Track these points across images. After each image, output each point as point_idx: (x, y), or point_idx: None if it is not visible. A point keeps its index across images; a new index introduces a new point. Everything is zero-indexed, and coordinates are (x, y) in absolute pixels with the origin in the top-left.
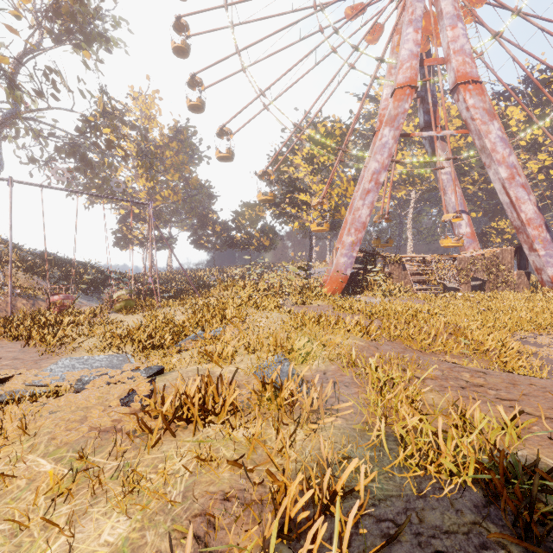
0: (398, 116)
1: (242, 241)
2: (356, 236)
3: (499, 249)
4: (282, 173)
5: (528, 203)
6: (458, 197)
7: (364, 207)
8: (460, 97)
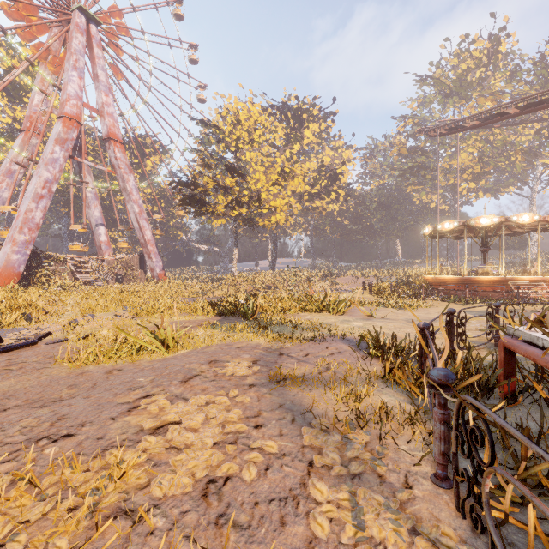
0: (68, 141)
1: None
2: (30, 235)
3: (132, 256)
4: None
5: (149, 230)
6: (100, 213)
7: (38, 210)
8: (111, 147)
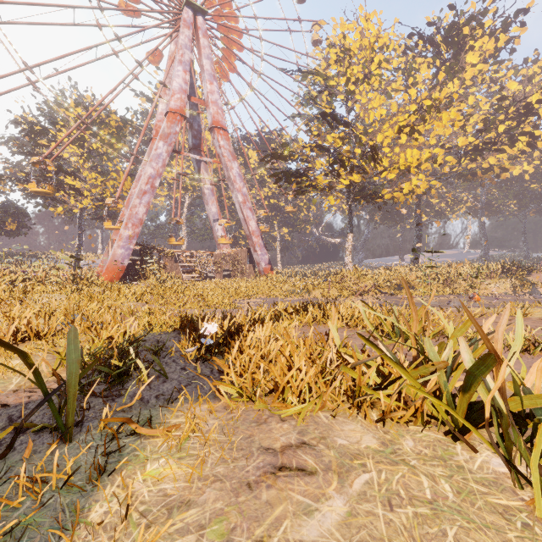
0: (171, 135)
1: None
2: (133, 230)
3: (239, 249)
4: (40, 146)
5: (253, 220)
6: (216, 208)
7: (141, 206)
8: (215, 136)
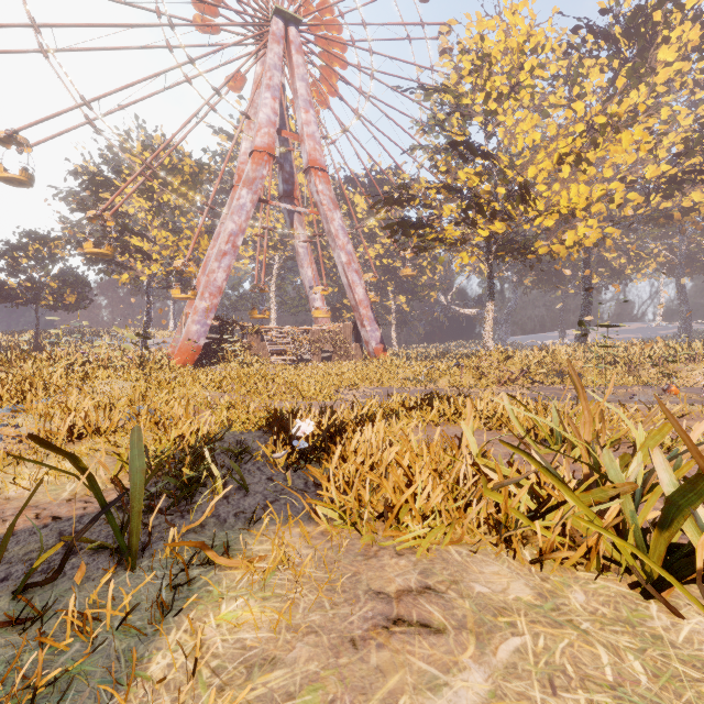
0: (257, 180)
1: (20, 291)
2: (211, 301)
3: (342, 324)
4: (102, 200)
5: (360, 287)
6: (313, 272)
7: (220, 270)
8: (312, 179)
